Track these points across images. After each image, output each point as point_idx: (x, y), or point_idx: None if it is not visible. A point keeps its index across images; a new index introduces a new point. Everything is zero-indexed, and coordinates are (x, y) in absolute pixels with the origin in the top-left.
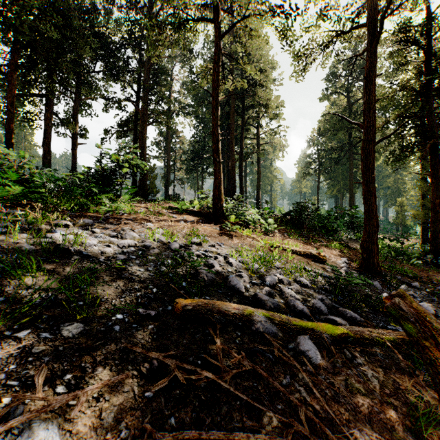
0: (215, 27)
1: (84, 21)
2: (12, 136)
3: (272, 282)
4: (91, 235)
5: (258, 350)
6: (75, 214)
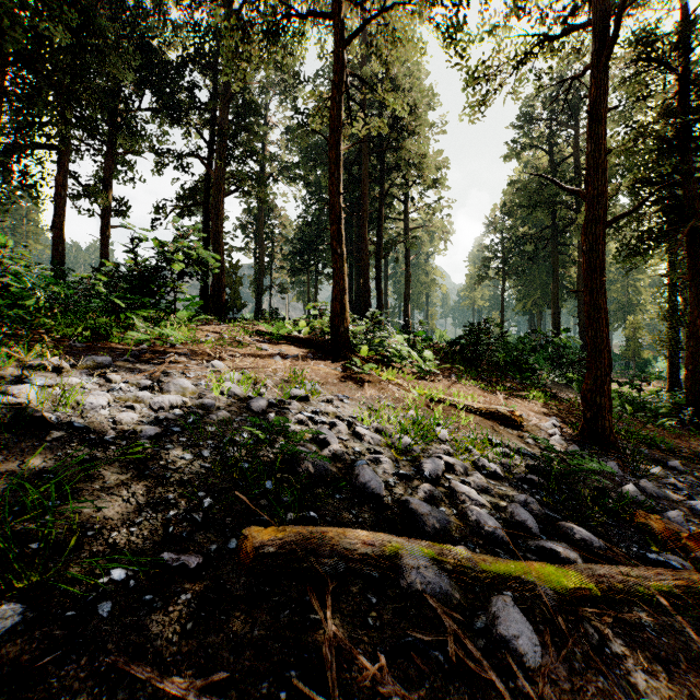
0: (335, 28)
1: (121, 24)
2: None
3: (435, 471)
4: (101, 386)
5: (413, 644)
6: (84, 346)
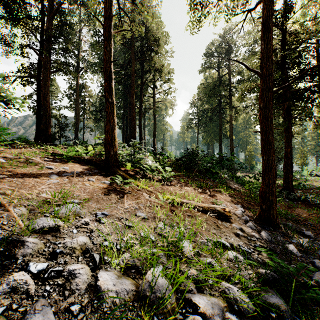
0: None
1: None
2: None
3: None
4: None
5: None
6: None
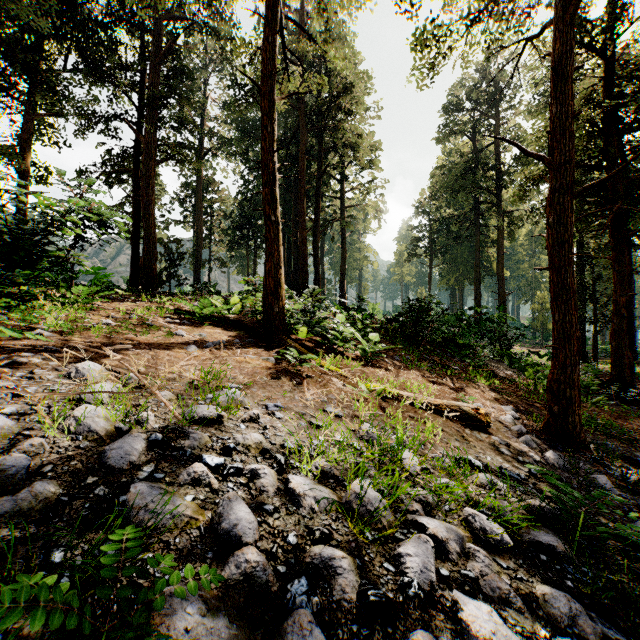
0: None
1: None
2: None
3: (426, 574)
4: None
5: None
6: None
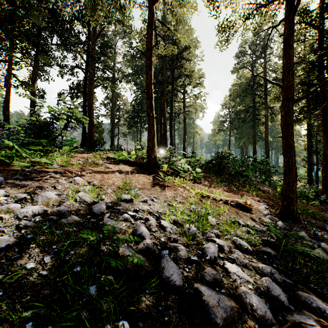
0: None
1: None
2: None
3: (213, 254)
4: None
5: None
6: None
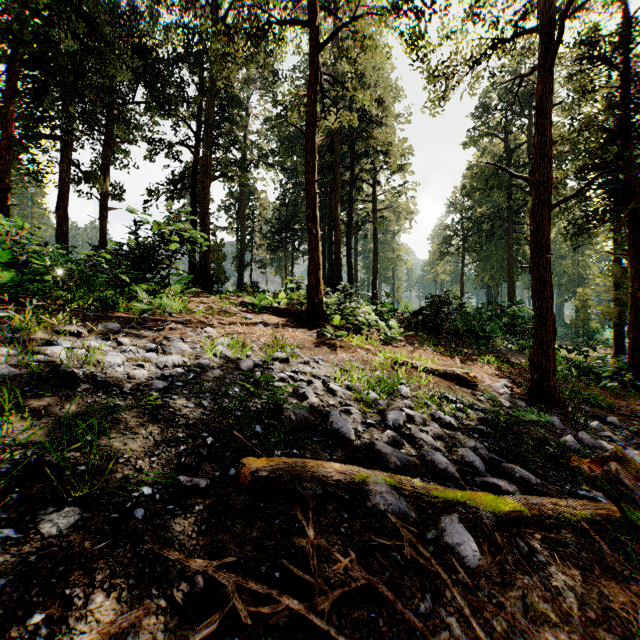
0: (310, 33)
1: (118, 27)
2: (7, 196)
3: (398, 421)
4: (115, 348)
5: (377, 547)
6: (95, 315)
